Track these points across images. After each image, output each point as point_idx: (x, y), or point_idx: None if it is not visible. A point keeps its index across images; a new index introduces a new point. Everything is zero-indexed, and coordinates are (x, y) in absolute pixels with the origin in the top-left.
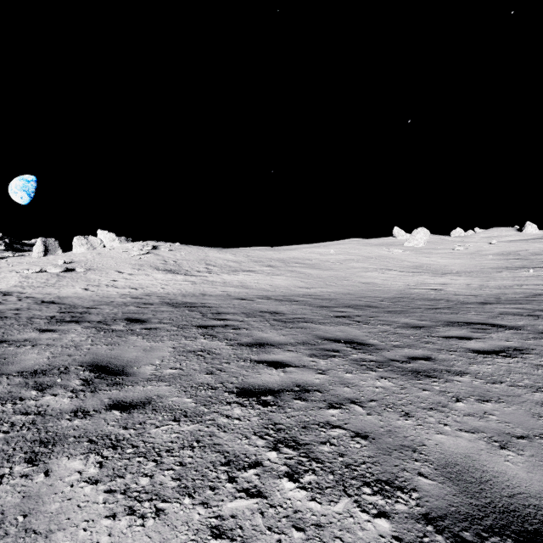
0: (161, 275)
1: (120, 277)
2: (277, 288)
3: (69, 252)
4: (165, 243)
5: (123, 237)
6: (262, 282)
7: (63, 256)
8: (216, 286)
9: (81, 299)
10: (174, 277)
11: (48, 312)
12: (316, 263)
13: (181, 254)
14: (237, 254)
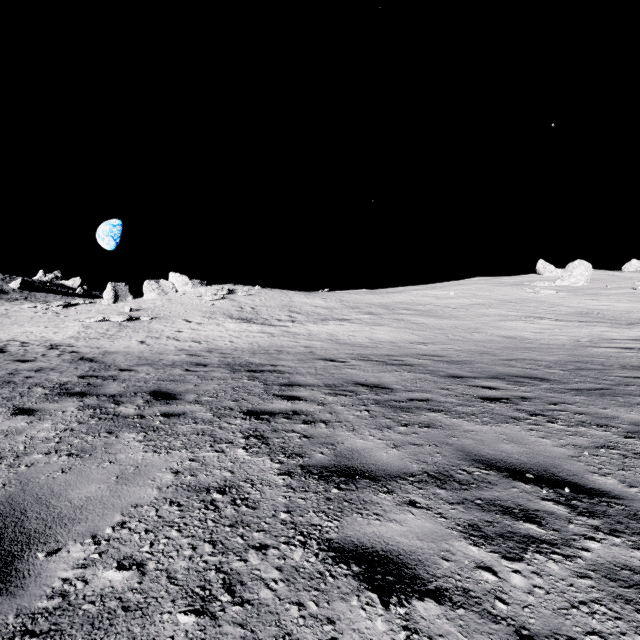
0: (234, 324)
1: (187, 328)
2: (378, 342)
3: (139, 298)
4: (243, 287)
5: (197, 281)
6: (359, 335)
7: (132, 303)
8: (298, 339)
9: (127, 356)
10: (249, 327)
11: (67, 376)
12: (432, 309)
13: (261, 300)
14: (328, 299)
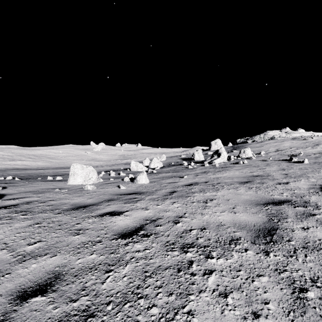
0: None
1: None
2: (41, 165)
3: None
4: None
5: None
6: (33, 164)
7: None
8: (13, 165)
9: None
10: None
11: None
12: (54, 157)
13: None
14: (5, 152)
